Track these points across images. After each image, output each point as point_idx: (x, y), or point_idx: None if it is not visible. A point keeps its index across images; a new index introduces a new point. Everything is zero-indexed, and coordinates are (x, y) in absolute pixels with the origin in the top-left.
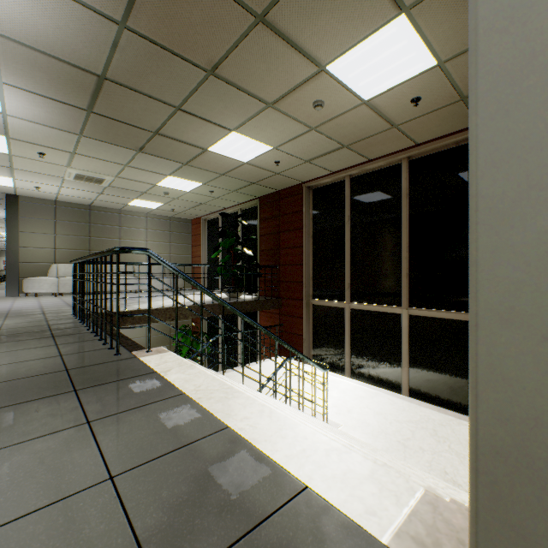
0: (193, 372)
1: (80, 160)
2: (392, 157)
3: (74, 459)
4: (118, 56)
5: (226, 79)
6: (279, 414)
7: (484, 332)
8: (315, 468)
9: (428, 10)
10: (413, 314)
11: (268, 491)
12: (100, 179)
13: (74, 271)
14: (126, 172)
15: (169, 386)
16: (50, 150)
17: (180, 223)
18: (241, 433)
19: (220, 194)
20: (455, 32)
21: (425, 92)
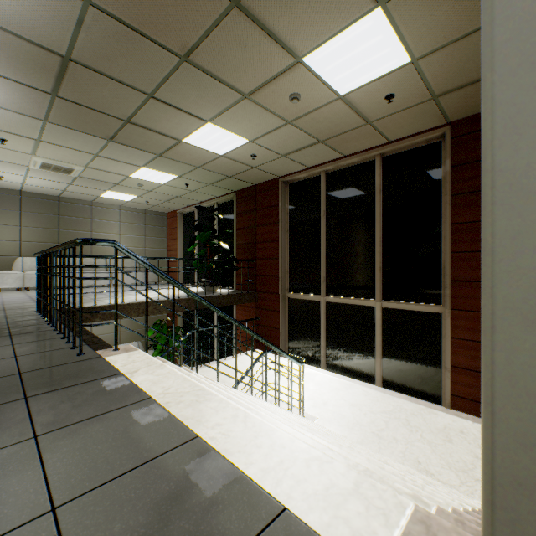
0: (162, 373)
1: (45, 148)
2: (366, 153)
3: (11, 486)
4: (84, 35)
5: (200, 66)
6: (254, 419)
7: (502, 336)
8: (294, 484)
9: (404, 5)
10: (385, 307)
11: (241, 516)
12: (69, 169)
13: (38, 265)
14: (96, 162)
15: (134, 389)
16: (12, 136)
17: (155, 216)
18: (212, 444)
19: (196, 187)
20: (428, 29)
21: (399, 90)
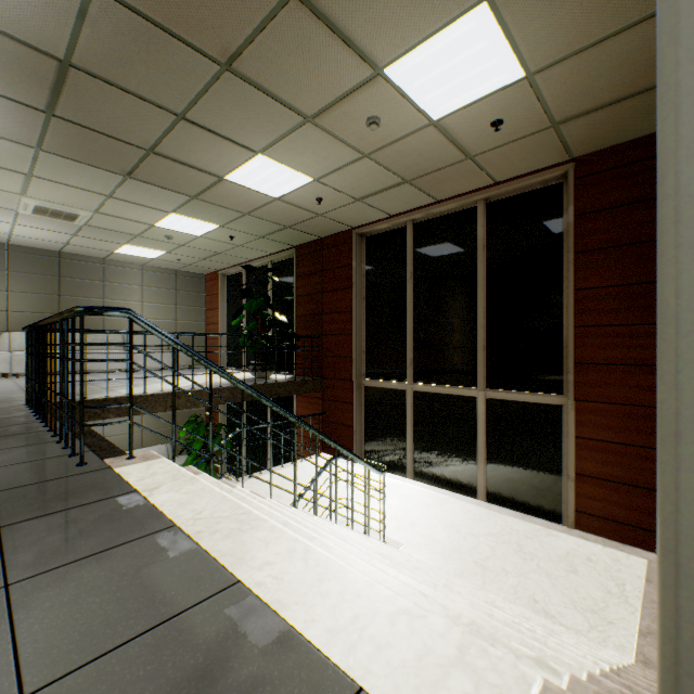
0: (193, 490)
1: (40, 186)
2: (466, 197)
3: None
4: (88, 31)
5: (248, 77)
6: (319, 555)
7: (693, 448)
8: (374, 651)
9: None
10: (491, 397)
11: None
12: (72, 214)
13: (28, 343)
14: (110, 206)
15: (153, 514)
16: None
17: (189, 278)
18: (259, 592)
19: (243, 241)
20: (548, 34)
21: (509, 114)
